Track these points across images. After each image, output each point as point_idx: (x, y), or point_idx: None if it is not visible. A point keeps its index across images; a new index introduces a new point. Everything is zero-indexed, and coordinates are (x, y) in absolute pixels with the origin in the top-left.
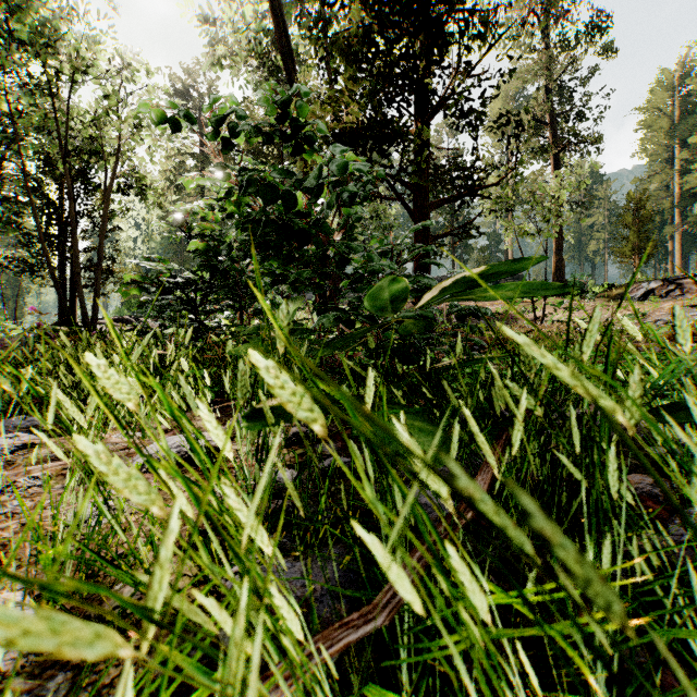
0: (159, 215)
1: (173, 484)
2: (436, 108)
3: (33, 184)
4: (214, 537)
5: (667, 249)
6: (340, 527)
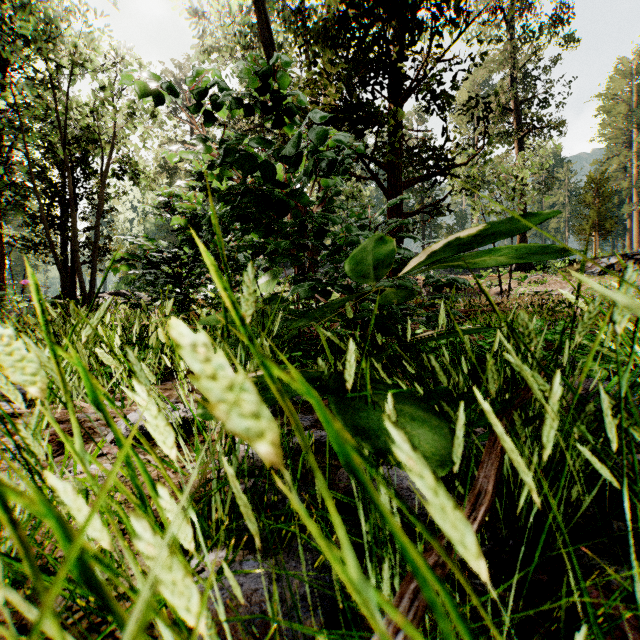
0: (153, 198)
1: (82, 500)
2: (409, 90)
3: (38, 170)
4: (137, 573)
5: (624, 227)
6: (314, 518)
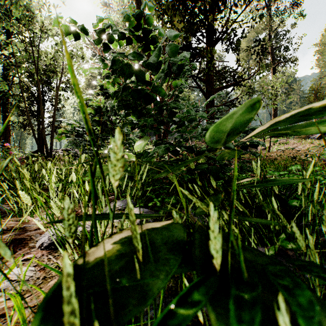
0: None
1: None
2: (218, 38)
3: (25, 87)
4: None
5: None
6: None
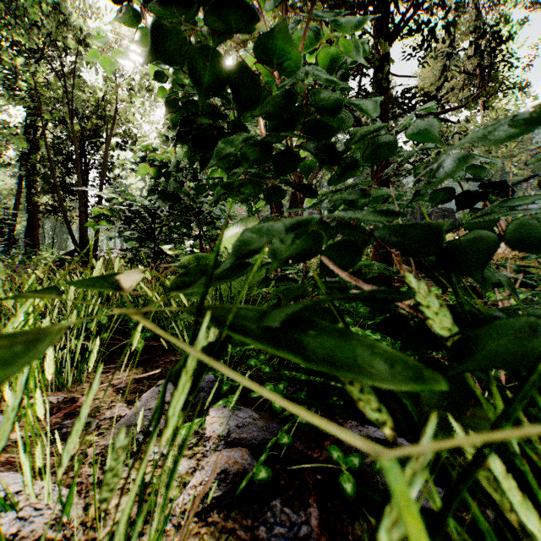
0: None
1: None
2: (400, 22)
3: (60, 146)
4: None
5: None
6: None
